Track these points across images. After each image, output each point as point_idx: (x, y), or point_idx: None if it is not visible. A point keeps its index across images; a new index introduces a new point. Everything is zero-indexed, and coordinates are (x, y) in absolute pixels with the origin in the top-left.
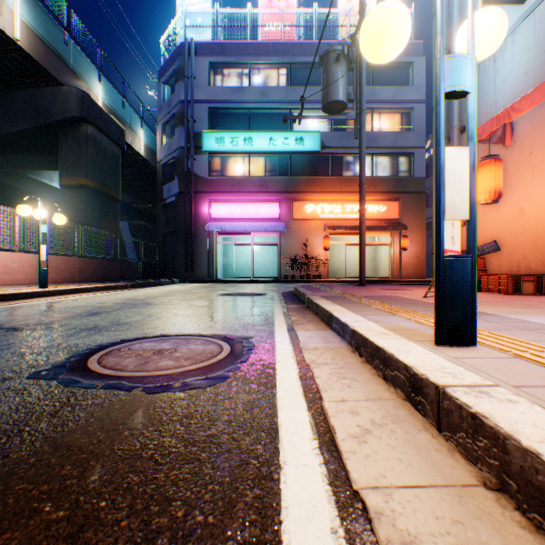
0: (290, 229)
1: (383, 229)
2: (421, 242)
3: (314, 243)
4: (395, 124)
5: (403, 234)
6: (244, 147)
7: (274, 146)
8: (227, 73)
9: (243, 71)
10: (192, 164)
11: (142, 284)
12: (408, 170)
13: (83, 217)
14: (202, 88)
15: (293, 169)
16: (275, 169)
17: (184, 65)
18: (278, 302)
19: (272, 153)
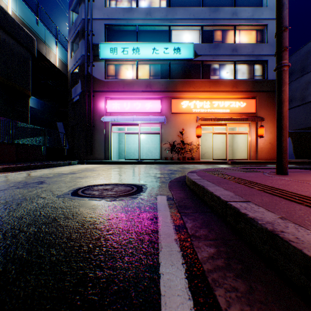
0: (169, 121)
1: (244, 120)
2: (274, 131)
3: (188, 132)
4: (251, 39)
5: (259, 125)
6: (133, 55)
7: (157, 55)
8: None
9: None
10: (90, 68)
11: (23, 167)
12: (262, 75)
13: None
14: (99, 9)
15: (171, 74)
16: (157, 74)
17: None
18: (184, 299)
19: (155, 61)
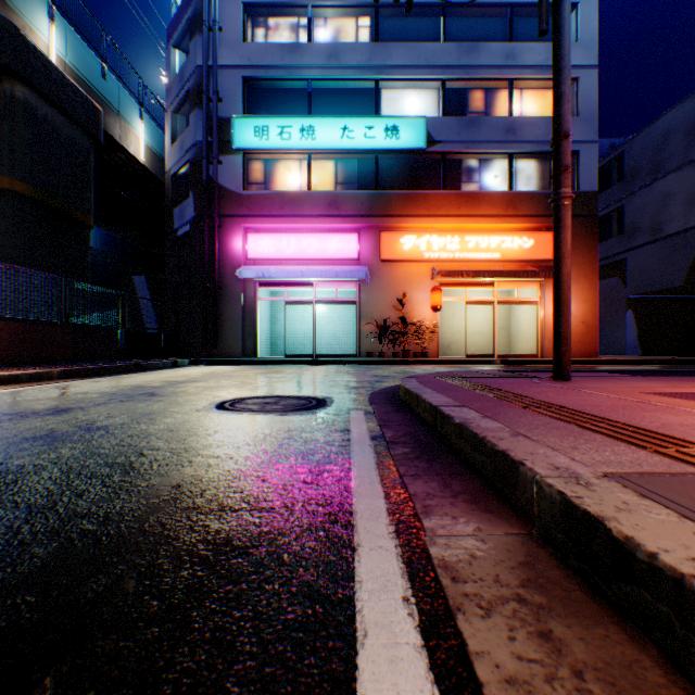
0: (377, 277)
1: (530, 276)
2: (591, 297)
3: (415, 300)
4: (546, 107)
5: None
6: (301, 142)
7: (350, 141)
8: (274, 24)
9: (301, 20)
10: (214, 169)
11: (95, 371)
12: None
13: (5, 248)
14: (232, 47)
15: (381, 179)
16: (352, 180)
17: (203, 9)
18: (371, 470)
19: (346, 153)
